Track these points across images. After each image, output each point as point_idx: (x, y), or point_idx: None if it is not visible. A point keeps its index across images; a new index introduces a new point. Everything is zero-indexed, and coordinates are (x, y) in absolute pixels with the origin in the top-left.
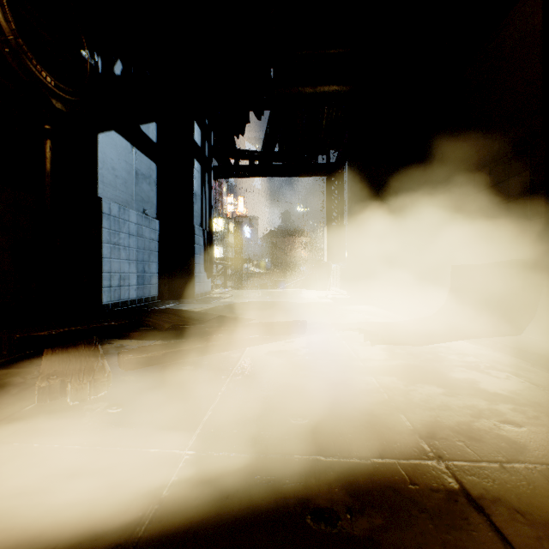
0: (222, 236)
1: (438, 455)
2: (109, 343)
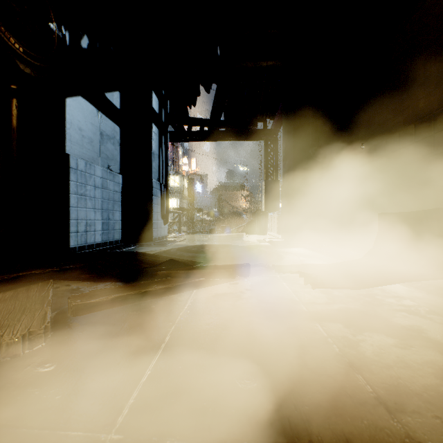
0: (178, 190)
1: (419, 442)
2: (66, 285)
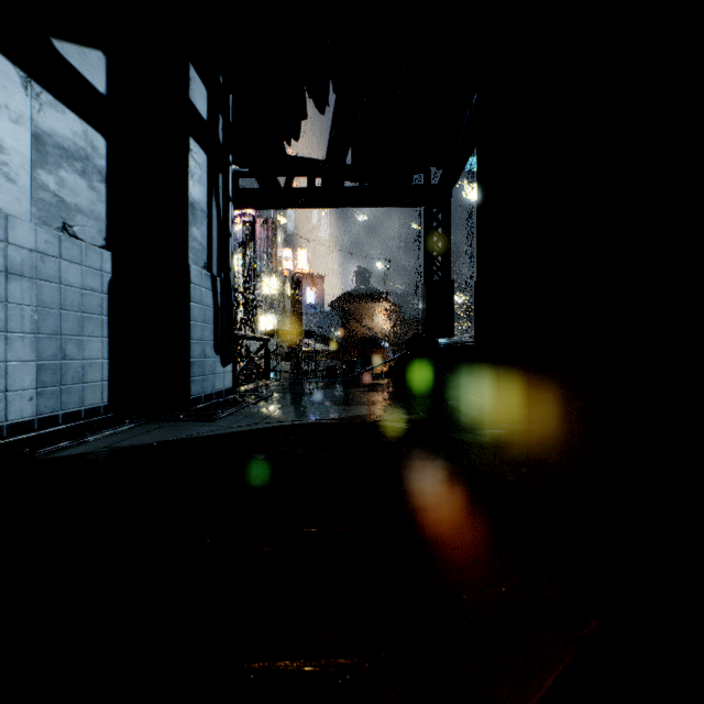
0: (276, 301)
1: None
2: None
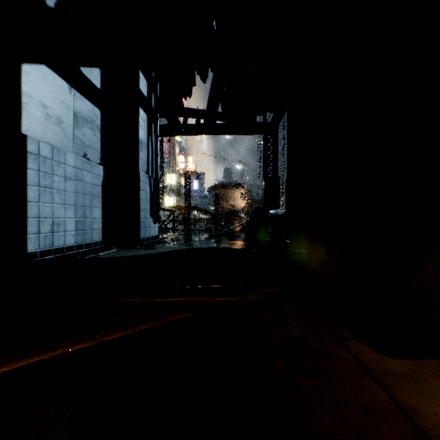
0: (175, 188)
1: None
2: None
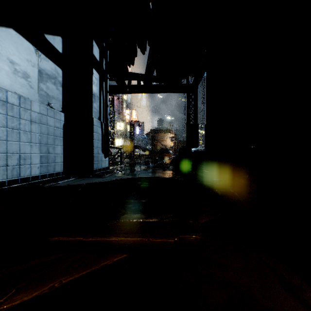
0: (123, 133)
1: None
2: None
